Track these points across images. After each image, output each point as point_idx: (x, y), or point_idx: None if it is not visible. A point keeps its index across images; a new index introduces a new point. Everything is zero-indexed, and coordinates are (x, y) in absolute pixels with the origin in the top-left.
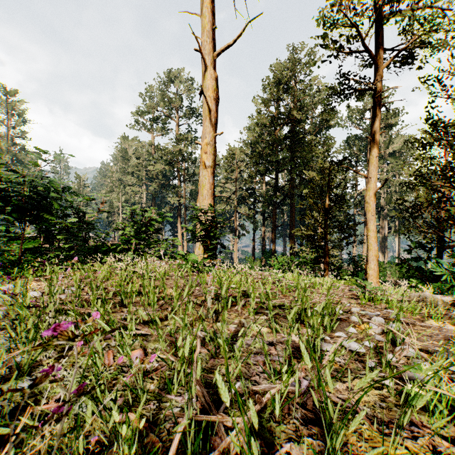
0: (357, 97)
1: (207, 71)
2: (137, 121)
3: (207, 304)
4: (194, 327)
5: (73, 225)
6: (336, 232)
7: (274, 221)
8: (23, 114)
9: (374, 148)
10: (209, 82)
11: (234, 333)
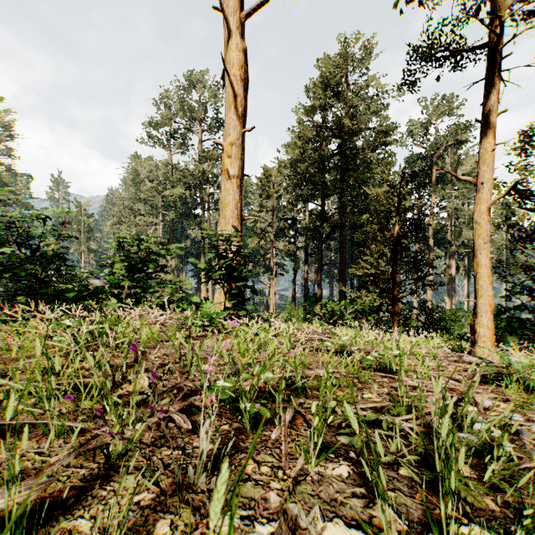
0: (453, 67)
1: (232, 39)
2: (151, 136)
3: (200, 444)
4: None
5: (13, 256)
6: (411, 271)
7: (320, 258)
8: (10, 127)
9: (488, 137)
10: (234, 55)
11: None
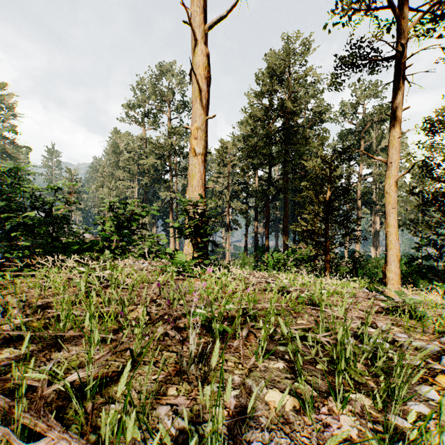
0: (370, 70)
1: (198, 46)
2: (128, 115)
3: (190, 346)
4: (162, 401)
5: (34, 219)
6: (339, 228)
7: (268, 216)
8: (13, 108)
9: (395, 127)
10: (199, 59)
11: (236, 415)
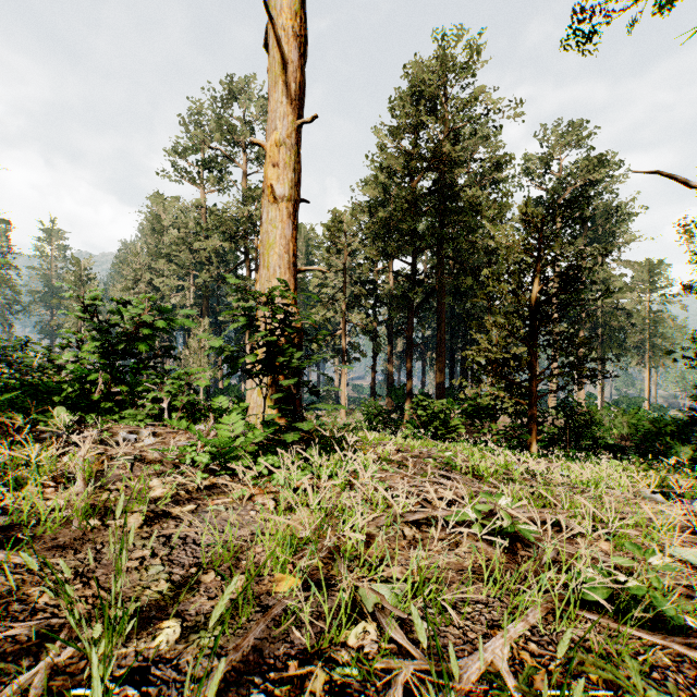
0: None
1: None
2: (176, 168)
3: None
4: None
5: None
6: (562, 355)
7: (410, 336)
8: None
9: None
10: None
11: None
